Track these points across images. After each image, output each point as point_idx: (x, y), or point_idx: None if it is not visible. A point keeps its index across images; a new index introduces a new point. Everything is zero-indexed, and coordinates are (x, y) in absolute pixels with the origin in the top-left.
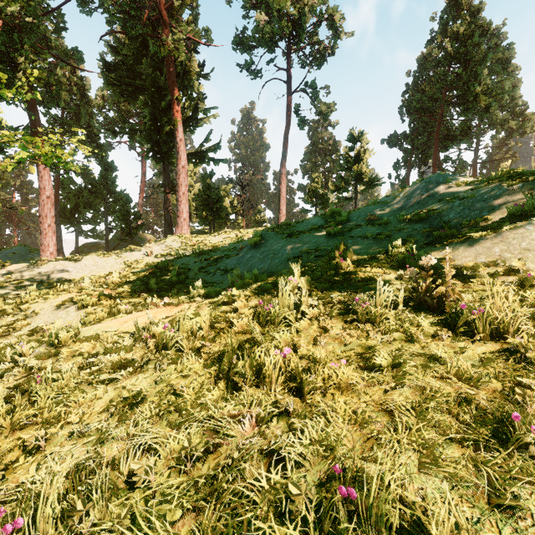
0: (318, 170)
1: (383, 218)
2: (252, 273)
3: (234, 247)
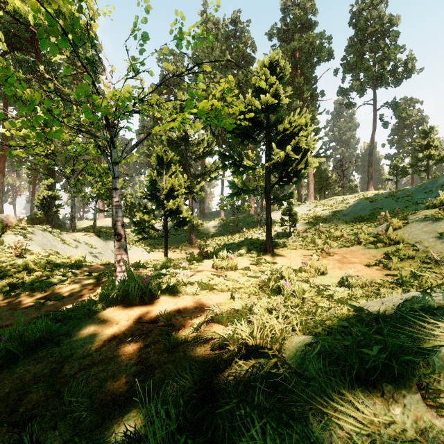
0: (404, 142)
1: (414, 194)
2: (356, 215)
3: (345, 206)
